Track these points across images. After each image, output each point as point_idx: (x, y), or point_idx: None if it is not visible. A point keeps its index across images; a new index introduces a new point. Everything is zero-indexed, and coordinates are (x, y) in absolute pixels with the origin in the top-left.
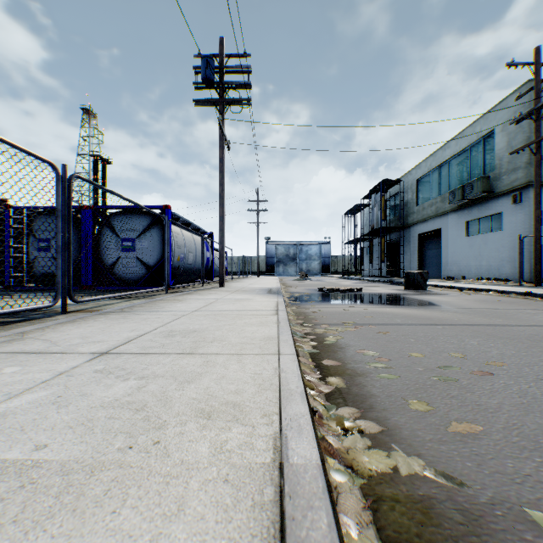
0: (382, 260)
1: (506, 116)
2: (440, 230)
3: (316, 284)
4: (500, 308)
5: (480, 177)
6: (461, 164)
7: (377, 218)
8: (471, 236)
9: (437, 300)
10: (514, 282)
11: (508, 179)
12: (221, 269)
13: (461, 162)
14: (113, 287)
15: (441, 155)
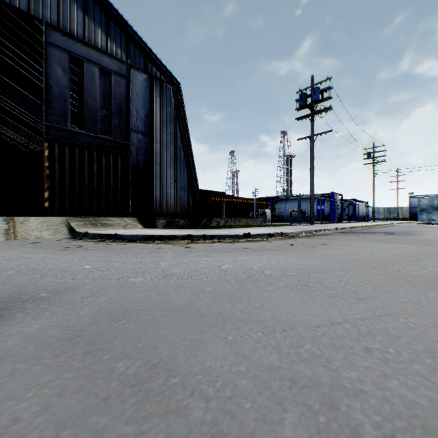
0: None
1: None
2: None
3: None
4: None
5: None
6: None
7: None
8: None
9: None
10: None
11: None
12: (373, 216)
13: None
14: None
15: None
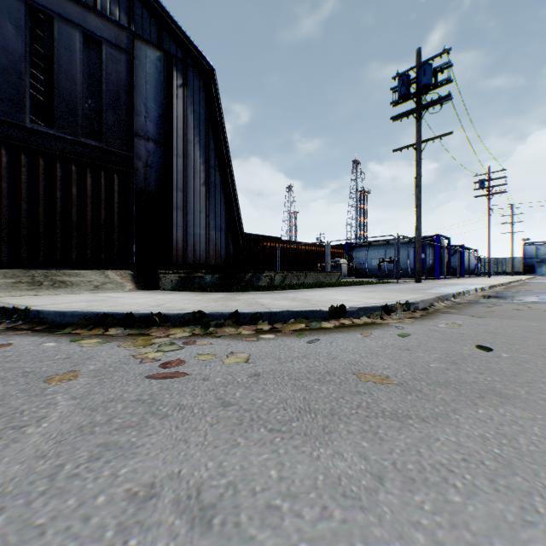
0: None
1: None
2: None
3: None
4: None
5: None
6: None
7: None
8: None
9: None
10: None
11: None
12: (488, 269)
13: None
14: None
15: None
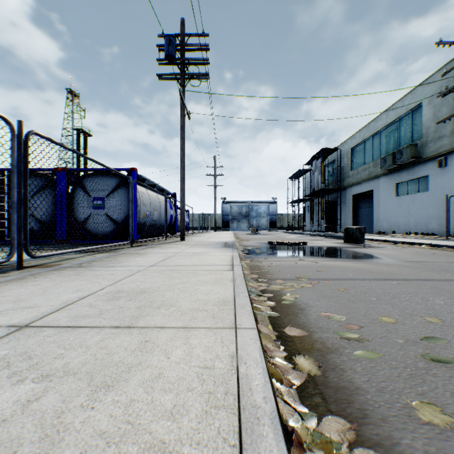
0: (321, 217)
1: (432, 91)
2: (372, 191)
3: (265, 238)
4: (440, 261)
5: (409, 145)
6: (392, 134)
7: (317, 181)
8: (400, 196)
9: (378, 253)
10: (439, 237)
11: (434, 146)
12: (182, 225)
13: (392, 132)
14: (85, 241)
15: (373, 126)
